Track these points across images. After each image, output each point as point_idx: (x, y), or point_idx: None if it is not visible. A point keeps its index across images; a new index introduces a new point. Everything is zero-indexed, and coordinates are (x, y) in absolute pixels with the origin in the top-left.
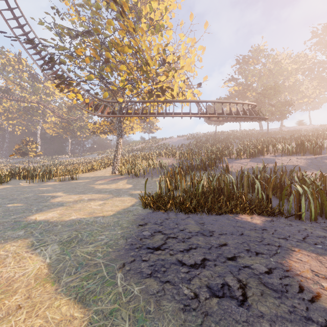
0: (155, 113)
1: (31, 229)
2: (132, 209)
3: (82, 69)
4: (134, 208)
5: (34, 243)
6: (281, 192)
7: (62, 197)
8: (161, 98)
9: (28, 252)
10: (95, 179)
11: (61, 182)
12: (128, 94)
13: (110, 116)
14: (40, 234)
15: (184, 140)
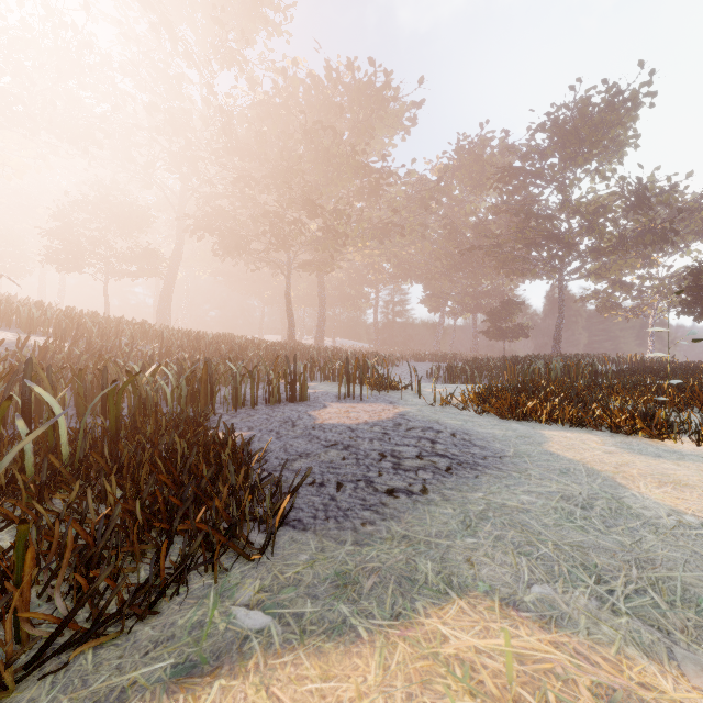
0: None
1: None
2: (311, 592)
3: None
4: (285, 598)
5: None
6: (37, 405)
7: None
8: None
9: None
10: None
11: None
12: None
13: None
14: None
15: None
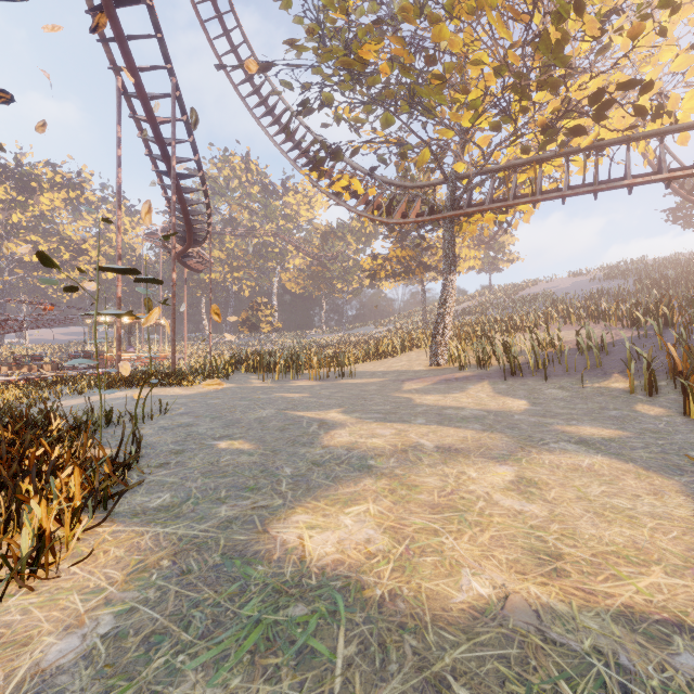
0: (558, 189)
1: (300, 678)
2: None
3: (366, 107)
4: None
5: None
6: None
7: (347, 428)
8: (584, 138)
9: None
10: (394, 378)
11: (320, 380)
12: (482, 145)
13: (425, 220)
14: None
15: (594, 282)
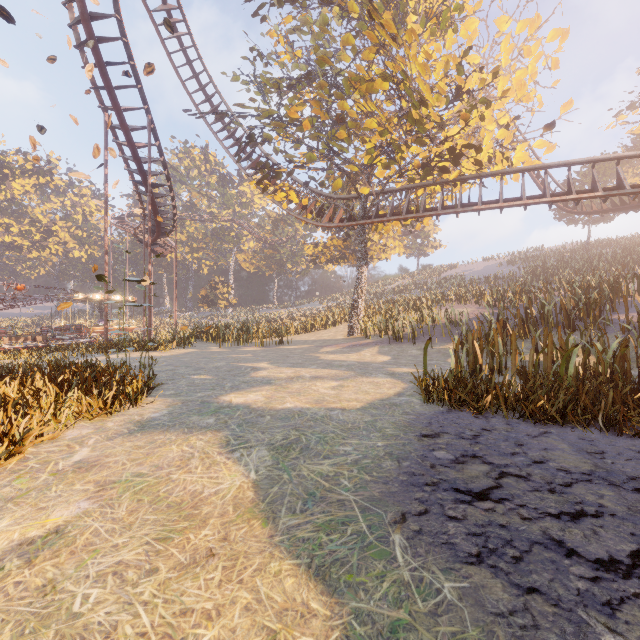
0: (436, 208)
1: (225, 416)
2: (398, 402)
3: (296, 145)
4: (402, 400)
5: (230, 440)
6: None
7: (267, 370)
8: (451, 174)
9: (222, 454)
10: (318, 344)
11: (264, 347)
12: (380, 176)
13: (344, 226)
14: (239, 426)
15: (500, 267)
